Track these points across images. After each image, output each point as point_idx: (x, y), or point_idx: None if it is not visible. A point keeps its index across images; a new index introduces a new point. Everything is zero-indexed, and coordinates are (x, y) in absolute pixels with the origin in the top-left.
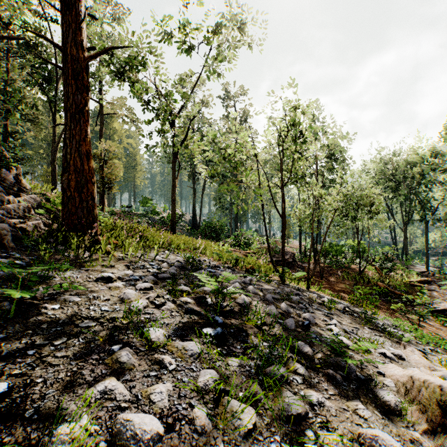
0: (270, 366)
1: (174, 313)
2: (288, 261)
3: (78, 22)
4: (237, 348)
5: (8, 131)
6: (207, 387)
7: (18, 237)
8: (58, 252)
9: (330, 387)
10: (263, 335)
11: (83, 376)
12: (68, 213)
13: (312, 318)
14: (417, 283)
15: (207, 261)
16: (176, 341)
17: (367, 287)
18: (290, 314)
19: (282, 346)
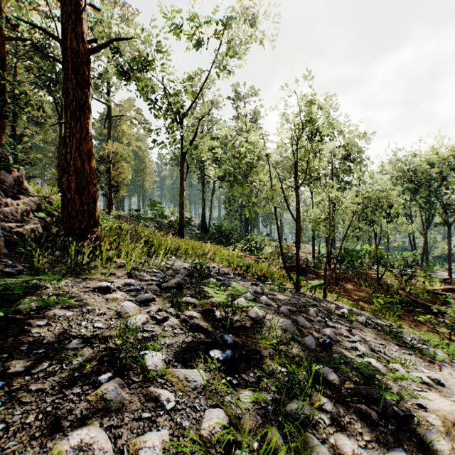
0: (290, 400)
1: (178, 330)
2: (302, 267)
3: (79, 12)
4: (250, 377)
5: (15, 134)
6: (213, 437)
7: (13, 243)
8: (55, 258)
9: (365, 429)
10: (280, 358)
11: (57, 420)
12: (68, 216)
13: (334, 335)
14: (440, 291)
15: (216, 268)
16: (177, 369)
17: (387, 295)
18: (309, 329)
19: (304, 376)
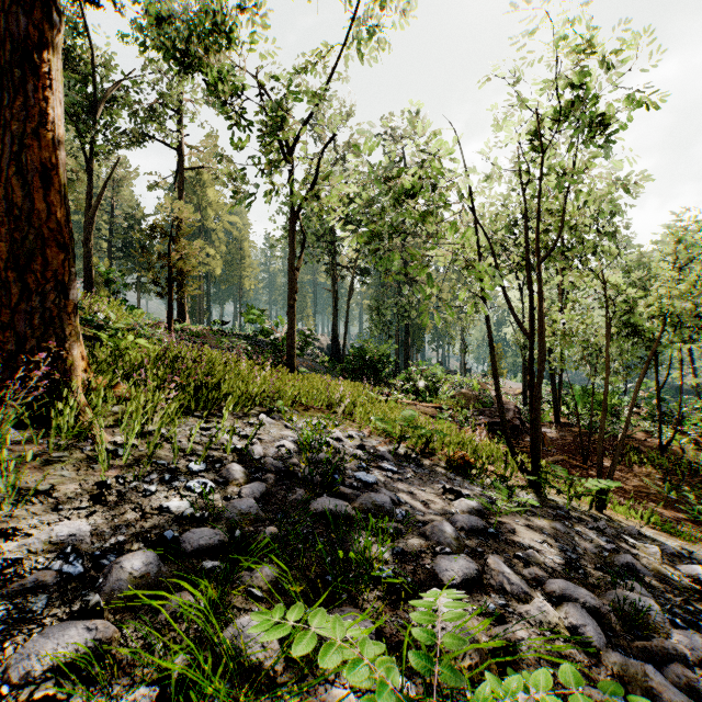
0: None
1: None
2: (513, 424)
3: None
4: None
5: None
6: None
7: None
8: None
9: None
10: None
11: None
12: None
13: None
14: None
15: (357, 438)
16: None
17: (691, 484)
18: None
19: None
